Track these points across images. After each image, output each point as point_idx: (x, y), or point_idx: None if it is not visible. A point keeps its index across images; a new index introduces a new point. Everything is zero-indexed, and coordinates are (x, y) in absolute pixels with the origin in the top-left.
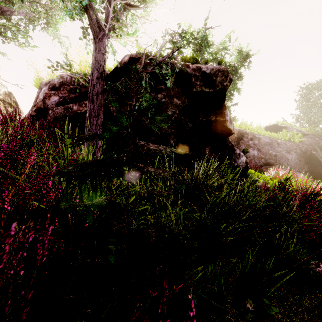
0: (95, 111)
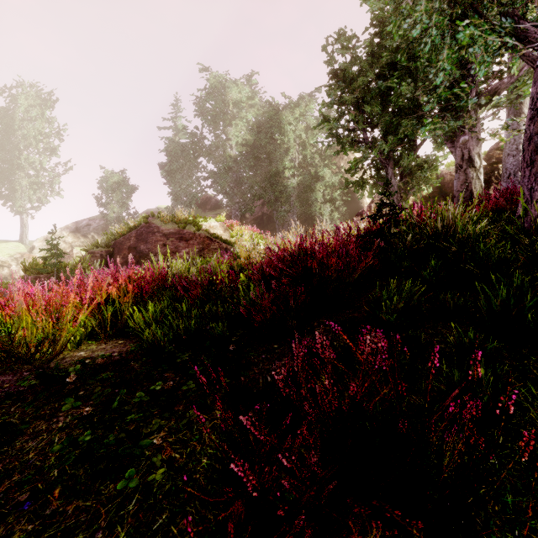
0: (528, 160)
